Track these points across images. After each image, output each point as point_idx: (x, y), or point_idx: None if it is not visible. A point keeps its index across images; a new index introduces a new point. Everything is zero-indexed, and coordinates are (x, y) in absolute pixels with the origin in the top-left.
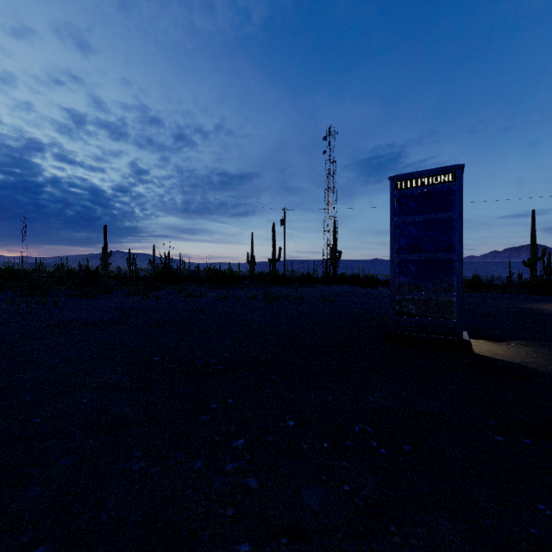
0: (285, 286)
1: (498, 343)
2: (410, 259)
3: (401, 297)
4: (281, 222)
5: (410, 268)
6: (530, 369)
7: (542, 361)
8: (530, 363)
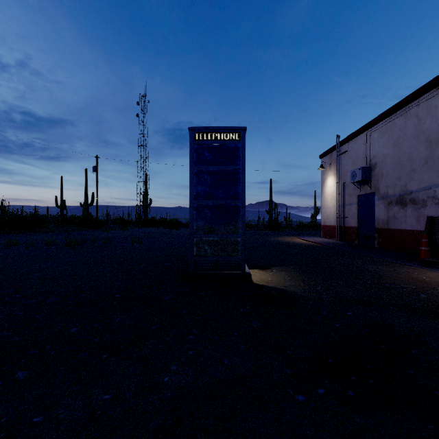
0: (98, 229)
1: (266, 271)
2: (206, 204)
3: (199, 239)
4: (93, 168)
5: (206, 213)
6: (292, 293)
7: (295, 283)
8: (289, 286)
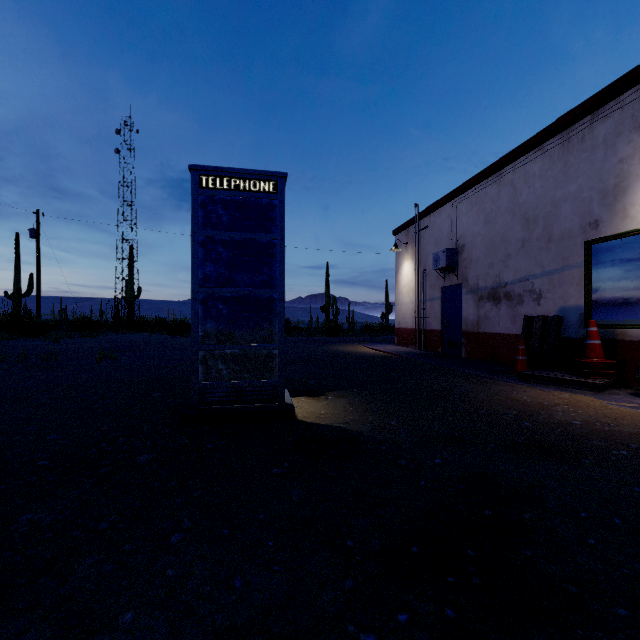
0: (39, 337)
1: (318, 398)
2: (221, 295)
3: (208, 353)
4: (31, 232)
5: (220, 309)
6: (356, 434)
7: (360, 417)
8: (352, 422)
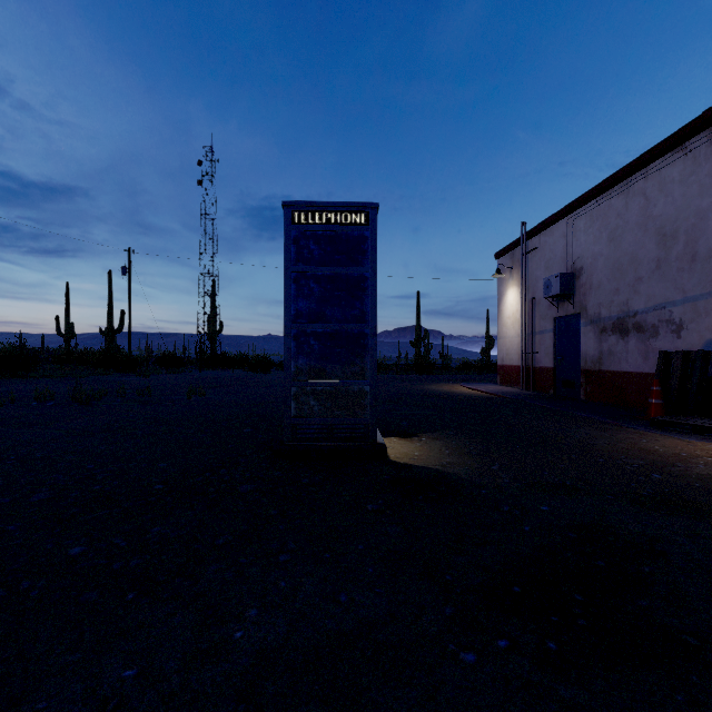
0: (131, 372)
1: (411, 440)
2: (313, 331)
3: (300, 389)
4: (123, 270)
5: (312, 345)
6: (453, 476)
7: (457, 460)
8: (449, 465)
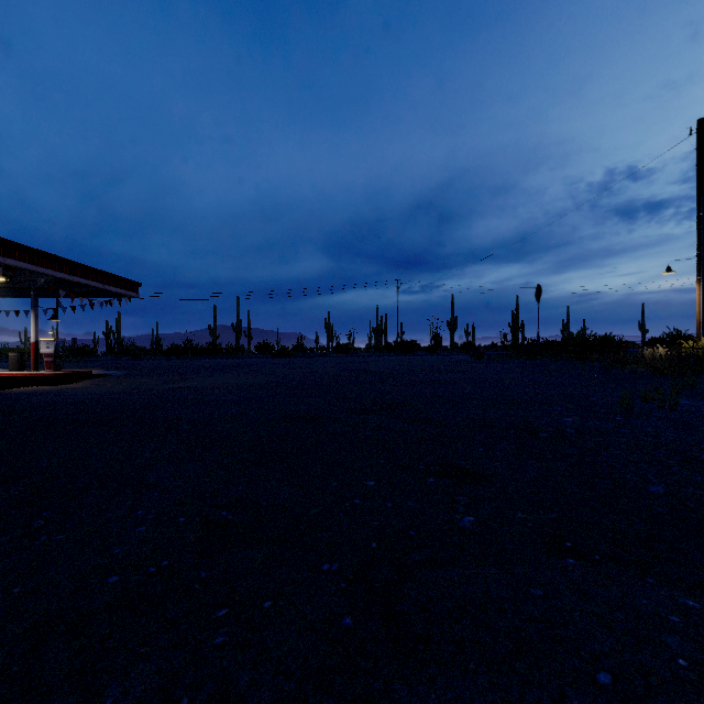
0: None
1: None
2: None
3: None
4: None
5: None
6: None
7: None
8: None
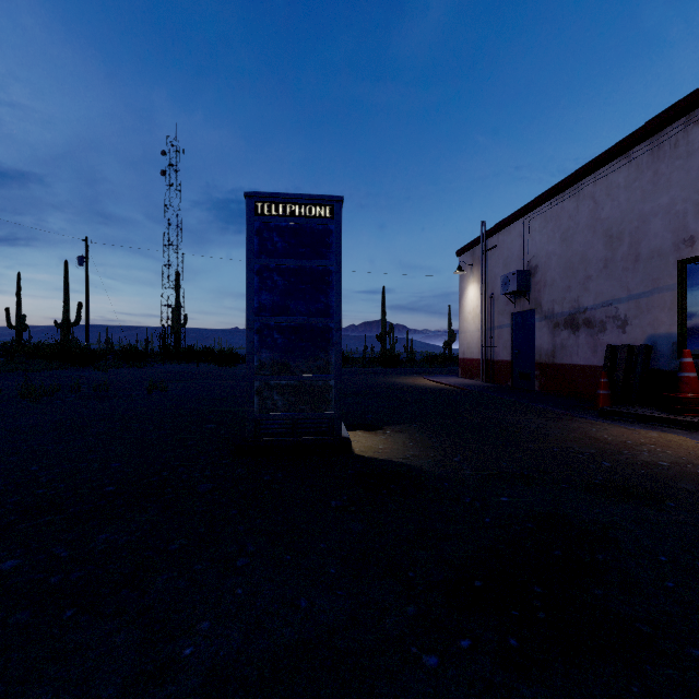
0: (88, 367)
1: (376, 433)
2: (276, 324)
3: (263, 384)
4: (80, 260)
5: (275, 339)
6: (417, 469)
7: (420, 452)
8: (412, 458)
